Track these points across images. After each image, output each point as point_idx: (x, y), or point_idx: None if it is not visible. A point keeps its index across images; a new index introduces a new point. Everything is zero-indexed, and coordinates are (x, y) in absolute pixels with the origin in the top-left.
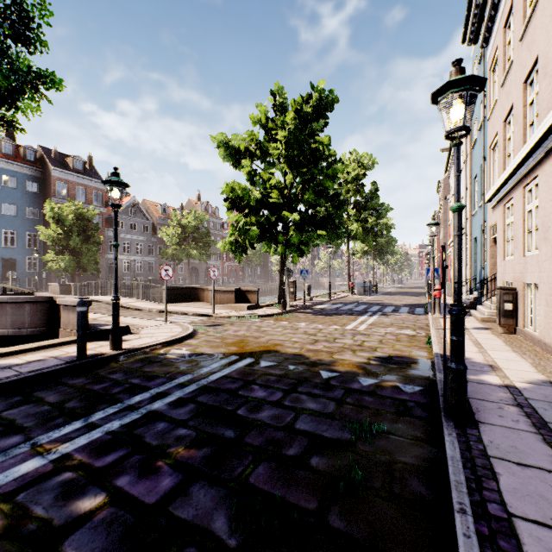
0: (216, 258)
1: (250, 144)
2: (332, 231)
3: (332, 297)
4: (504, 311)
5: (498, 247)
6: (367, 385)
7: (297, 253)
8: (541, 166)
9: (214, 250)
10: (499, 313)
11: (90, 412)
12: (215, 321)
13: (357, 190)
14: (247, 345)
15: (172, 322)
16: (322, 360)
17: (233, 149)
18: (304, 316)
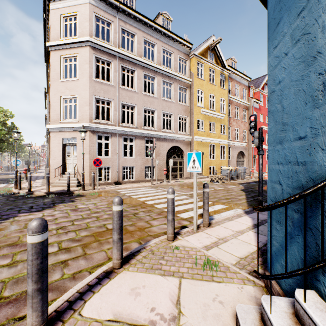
0: None
1: None
2: None
3: None
4: None
5: None
6: None
7: None
8: None
9: None
10: None
11: None
12: None
13: (4, 125)
14: None
15: None
16: (7, 178)
17: None
18: None
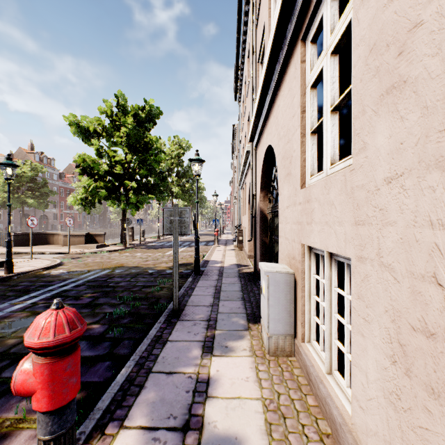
0: (52, 206)
1: (97, 125)
2: (159, 195)
3: (160, 238)
4: (239, 240)
5: (242, 210)
6: (169, 272)
7: (135, 208)
8: (246, 177)
9: (50, 199)
10: (237, 241)
11: (28, 294)
12: (73, 256)
13: (179, 163)
14: (104, 265)
15: (38, 258)
16: (150, 267)
17: (83, 129)
18: (140, 250)
